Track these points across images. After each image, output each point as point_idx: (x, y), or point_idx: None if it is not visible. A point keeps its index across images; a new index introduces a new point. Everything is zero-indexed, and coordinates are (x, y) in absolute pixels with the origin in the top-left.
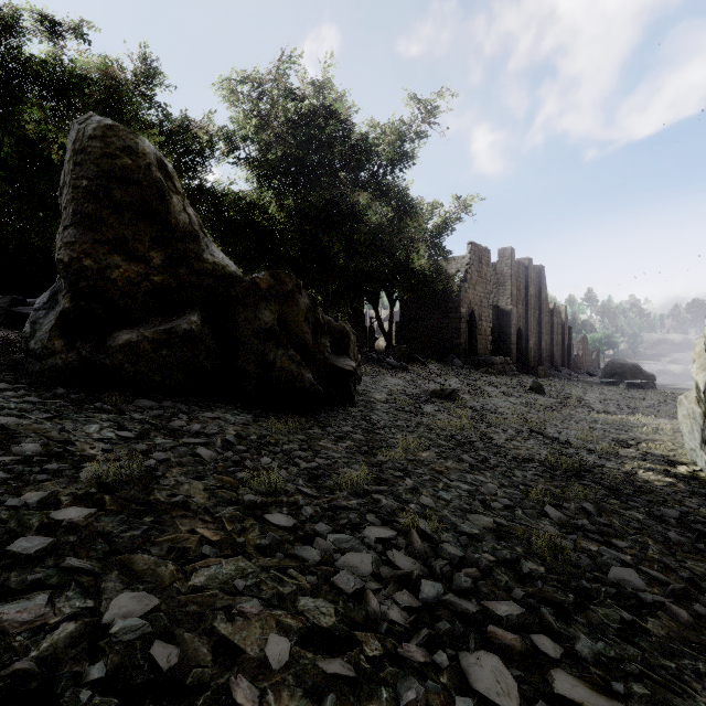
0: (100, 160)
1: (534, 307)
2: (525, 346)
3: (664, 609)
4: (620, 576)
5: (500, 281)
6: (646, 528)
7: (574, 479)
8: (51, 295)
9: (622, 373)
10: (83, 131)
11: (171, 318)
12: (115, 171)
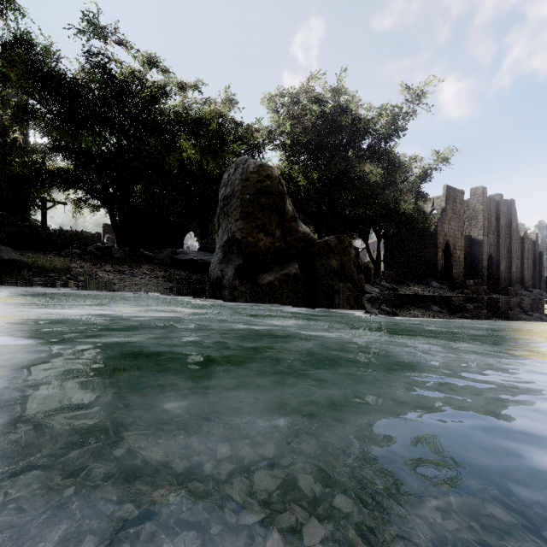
0: (256, 184)
1: (504, 236)
2: (496, 270)
3: None
4: None
5: (472, 216)
6: None
7: None
8: (223, 254)
9: None
10: (246, 169)
11: (284, 266)
12: (262, 189)
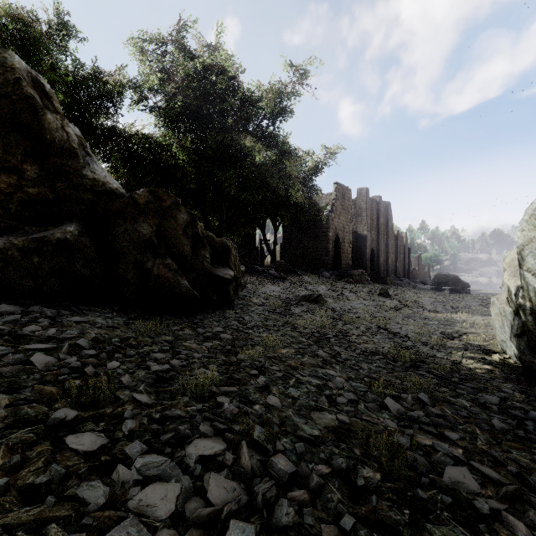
0: None
1: (383, 233)
2: (377, 262)
3: (501, 519)
4: (455, 477)
5: (358, 213)
6: (473, 416)
7: (411, 369)
8: None
9: (446, 282)
10: None
11: (47, 228)
12: None
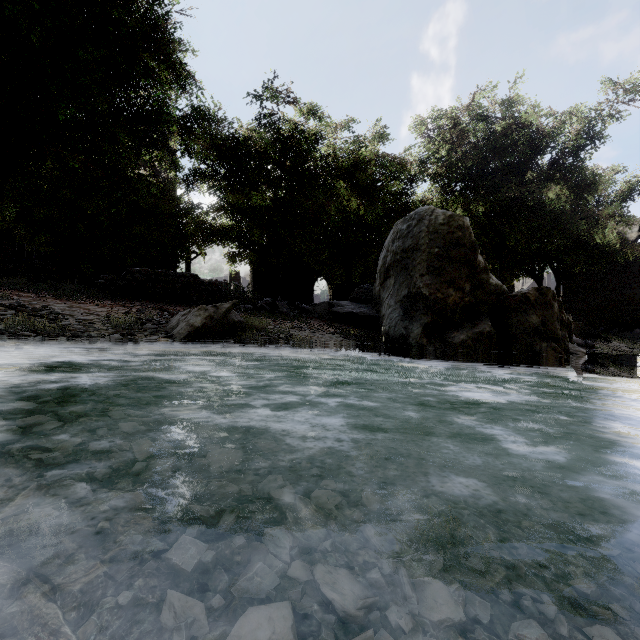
0: (446, 236)
1: None
2: None
3: None
4: None
5: None
6: None
7: None
8: (403, 310)
9: None
10: (434, 221)
11: (474, 323)
12: (452, 241)
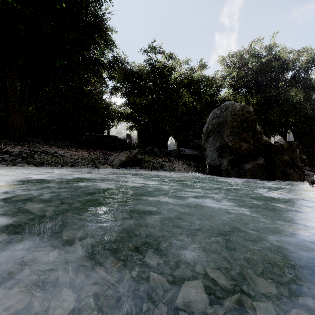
0: (240, 116)
1: None
2: None
3: None
4: None
5: None
6: None
7: None
8: (218, 153)
9: None
10: (234, 109)
11: (255, 159)
12: (244, 118)
